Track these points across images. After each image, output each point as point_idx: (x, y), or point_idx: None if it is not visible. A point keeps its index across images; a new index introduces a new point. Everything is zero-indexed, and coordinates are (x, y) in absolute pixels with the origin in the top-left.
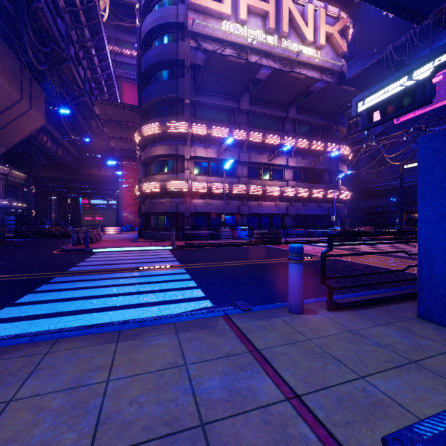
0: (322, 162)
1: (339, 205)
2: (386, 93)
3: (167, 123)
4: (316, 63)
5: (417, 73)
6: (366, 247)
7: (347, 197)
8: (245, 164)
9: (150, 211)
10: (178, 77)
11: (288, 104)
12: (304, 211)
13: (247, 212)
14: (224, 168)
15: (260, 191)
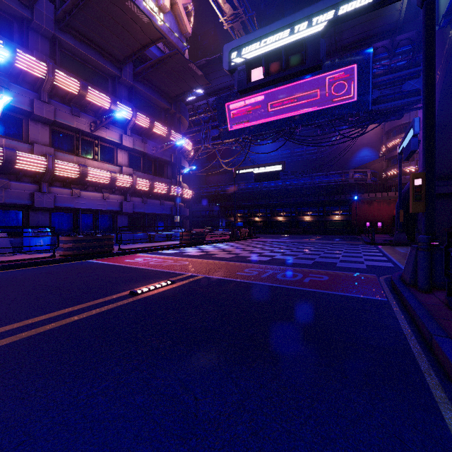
0: (165, 151)
1: (181, 204)
2: (269, 44)
3: None
4: (158, 25)
5: (307, 25)
6: (220, 252)
7: (190, 196)
8: (47, 123)
9: None
10: None
11: (122, 58)
12: (144, 209)
13: (51, 205)
14: None
15: (77, 173)
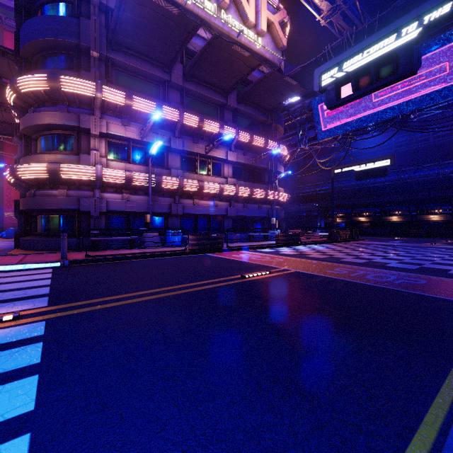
0: (262, 160)
1: (277, 207)
2: (358, 61)
3: (60, 78)
4: (257, 49)
5: (399, 35)
6: (314, 252)
7: (285, 199)
8: (178, 152)
9: (32, 208)
10: (80, 16)
11: (228, 88)
12: (244, 213)
13: (181, 213)
14: (150, 152)
15: (197, 187)
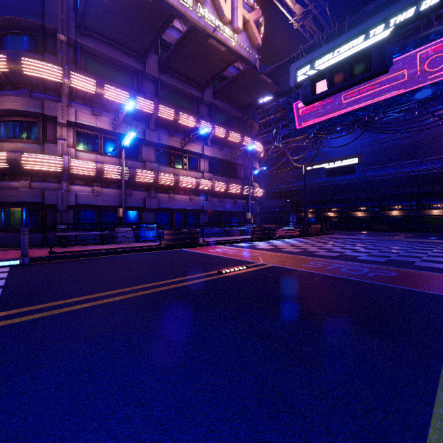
0: (238, 155)
1: (253, 202)
2: (333, 58)
3: (22, 59)
4: (233, 46)
5: (372, 33)
6: (288, 246)
7: (260, 194)
8: (153, 145)
9: None
10: None
11: (204, 83)
12: (220, 207)
13: (156, 207)
14: (123, 144)
15: (173, 181)
